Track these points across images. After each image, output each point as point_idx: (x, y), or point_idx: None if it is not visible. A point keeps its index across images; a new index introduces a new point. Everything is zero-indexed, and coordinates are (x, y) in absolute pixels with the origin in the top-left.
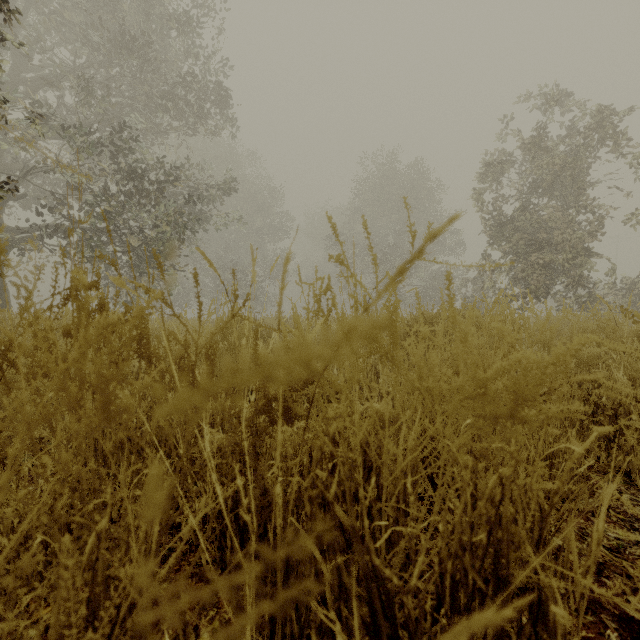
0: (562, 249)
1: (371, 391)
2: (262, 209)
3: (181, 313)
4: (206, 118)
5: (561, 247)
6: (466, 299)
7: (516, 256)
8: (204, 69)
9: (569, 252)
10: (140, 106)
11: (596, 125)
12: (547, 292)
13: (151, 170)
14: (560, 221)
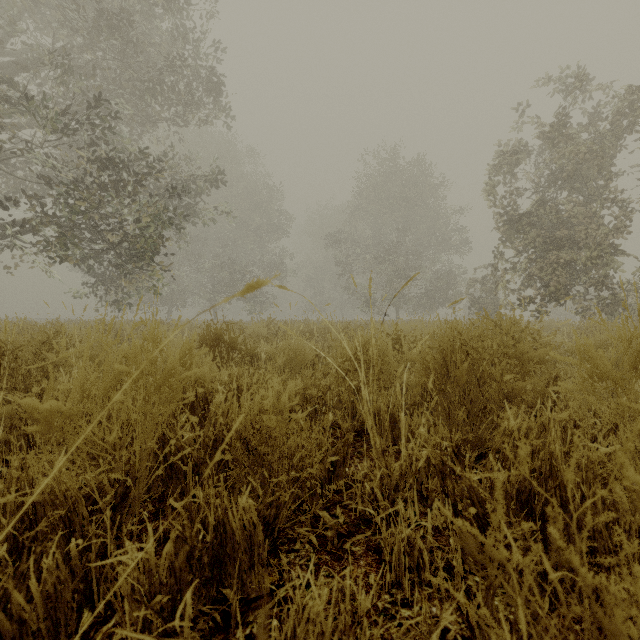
0: (585, 246)
1: (387, 466)
2: (260, 207)
3: (54, 343)
4: (197, 107)
5: (583, 244)
6: (474, 300)
7: (533, 254)
8: (194, 53)
9: (593, 250)
10: (123, 92)
11: (623, 110)
12: (567, 294)
13: (134, 160)
14: (582, 216)
